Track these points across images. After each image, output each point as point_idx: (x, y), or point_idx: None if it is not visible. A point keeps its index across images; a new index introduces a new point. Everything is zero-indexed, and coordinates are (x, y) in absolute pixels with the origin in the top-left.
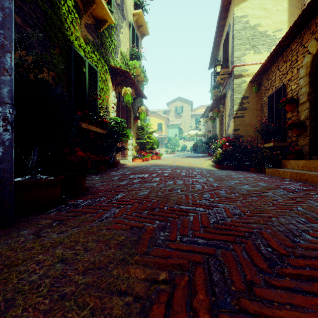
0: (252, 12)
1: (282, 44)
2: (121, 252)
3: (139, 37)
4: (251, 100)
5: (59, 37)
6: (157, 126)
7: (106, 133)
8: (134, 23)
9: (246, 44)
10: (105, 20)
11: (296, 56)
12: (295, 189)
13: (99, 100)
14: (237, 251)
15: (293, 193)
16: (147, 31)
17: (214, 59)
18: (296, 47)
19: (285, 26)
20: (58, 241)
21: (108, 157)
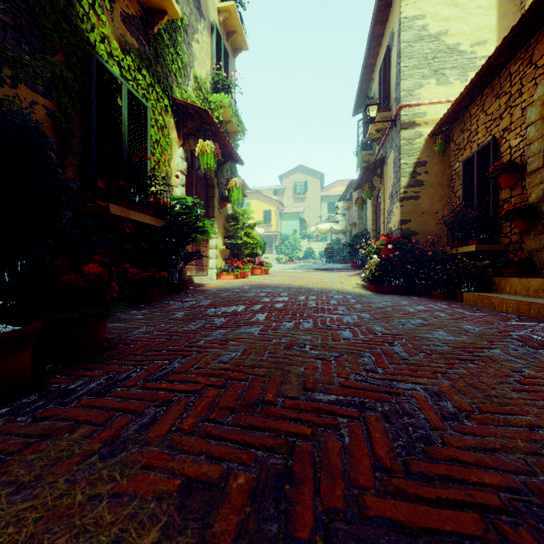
0: (434, 10)
1: (493, 63)
2: None
3: (230, 52)
4: (432, 168)
5: (65, 31)
6: (263, 215)
7: (164, 226)
8: (220, 27)
9: (422, 68)
10: (162, 10)
11: (519, 85)
12: None
13: (151, 163)
14: None
15: None
16: (244, 42)
17: (363, 97)
18: (520, 69)
19: (493, 36)
20: None
21: (166, 273)
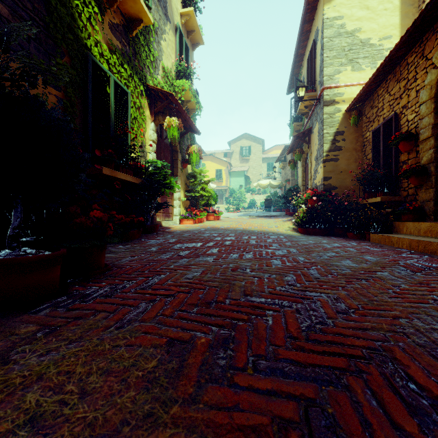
0: (350, 12)
1: (394, 55)
2: (148, 397)
3: (190, 47)
4: (348, 137)
5: (70, 40)
6: (215, 174)
7: (141, 183)
8: (182, 27)
9: (340, 58)
10: (139, 19)
11: (414, 72)
12: (422, 266)
13: (130, 135)
14: (357, 390)
15: (422, 274)
16: (200, 38)
17: (295, 80)
18: (415, 60)
19: (397, 32)
20: (36, 373)
21: (142, 218)
